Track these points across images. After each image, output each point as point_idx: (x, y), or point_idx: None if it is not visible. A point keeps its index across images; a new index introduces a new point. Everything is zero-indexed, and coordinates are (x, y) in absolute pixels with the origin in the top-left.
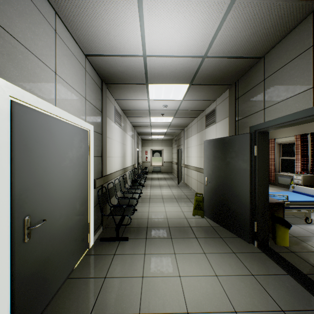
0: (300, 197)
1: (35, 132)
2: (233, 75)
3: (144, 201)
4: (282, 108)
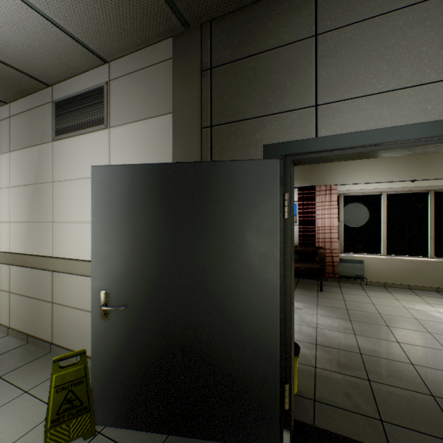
0: None
1: None
2: None
3: None
4: (381, 110)
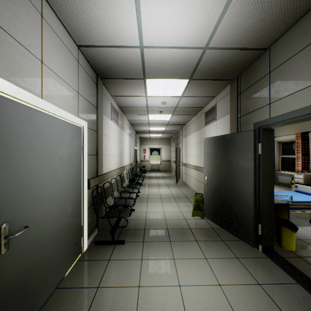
0: (304, 197)
1: (14, 127)
2: (235, 69)
3: (142, 201)
4: (290, 102)
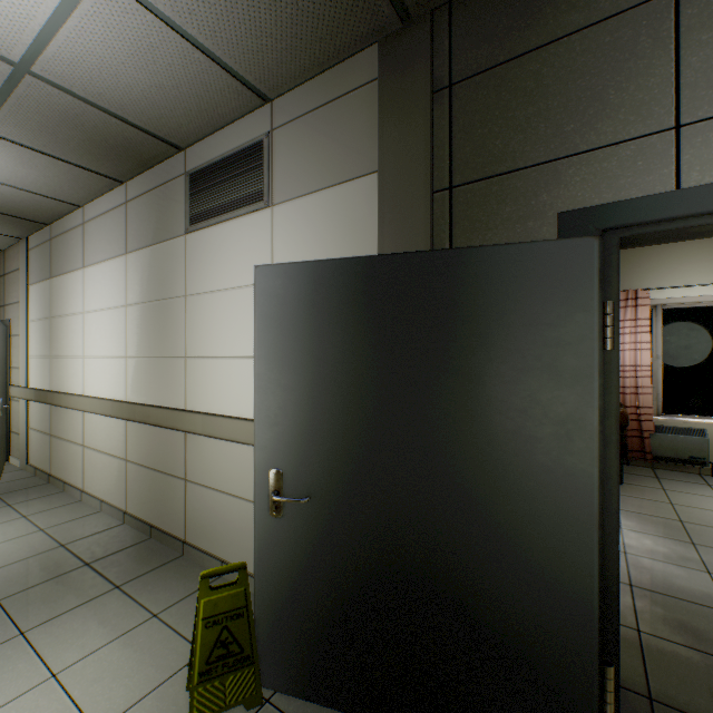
0: None
1: None
2: None
3: None
4: None
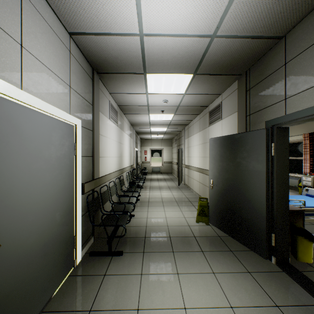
0: None
1: None
2: (244, 62)
3: (142, 205)
4: (312, 96)
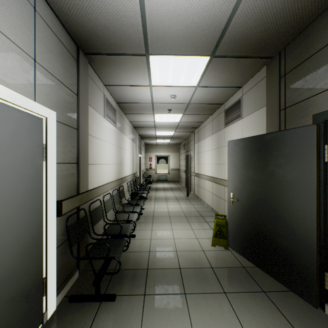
0: None
1: None
2: (281, 37)
3: (146, 222)
4: None
